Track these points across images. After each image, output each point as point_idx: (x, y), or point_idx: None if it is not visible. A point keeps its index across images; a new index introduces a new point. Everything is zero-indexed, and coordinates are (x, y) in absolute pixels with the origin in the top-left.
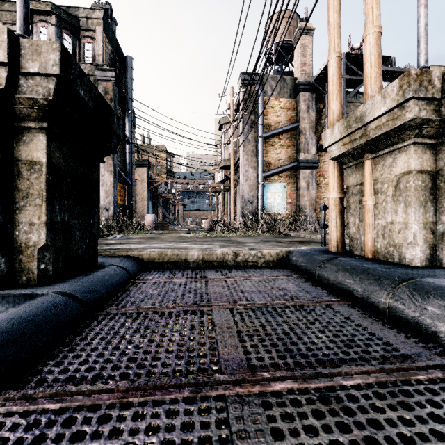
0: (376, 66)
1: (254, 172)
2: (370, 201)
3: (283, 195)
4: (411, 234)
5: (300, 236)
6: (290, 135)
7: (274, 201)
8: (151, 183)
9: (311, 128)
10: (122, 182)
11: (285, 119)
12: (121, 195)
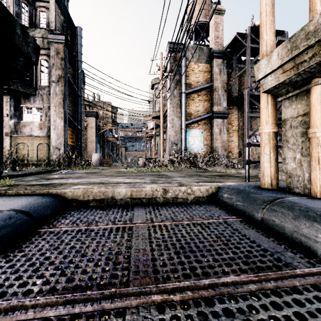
0: None
1: (178, 120)
2: (320, 133)
3: (201, 138)
4: None
5: (216, 170)
6: (207, 92)
7: (194, 143)
8: (99, 130)
9: (222, 86)
10: (73, 127)
11: (202, 79)
12: (72, 137)
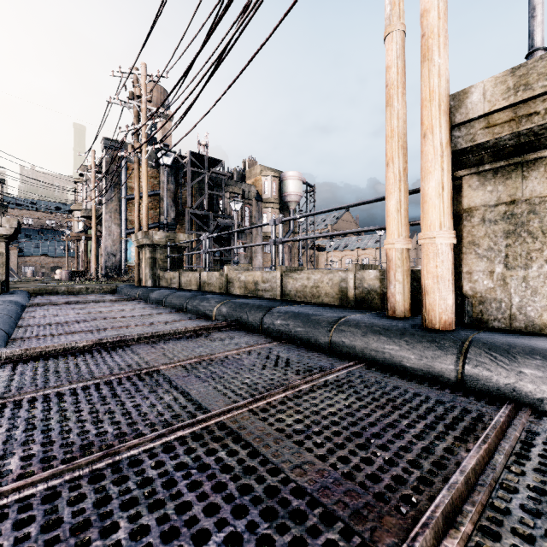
0: (146, 218)
1: (117, 228)
2: (143, 265)
3: None
4: (148, 276)
5: None
6: (154, 199)
7: None
8: None
9: (170, 197)
10: None
11: (148, 185)
12: None
